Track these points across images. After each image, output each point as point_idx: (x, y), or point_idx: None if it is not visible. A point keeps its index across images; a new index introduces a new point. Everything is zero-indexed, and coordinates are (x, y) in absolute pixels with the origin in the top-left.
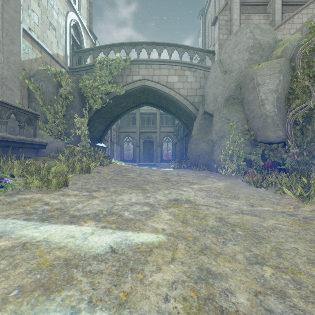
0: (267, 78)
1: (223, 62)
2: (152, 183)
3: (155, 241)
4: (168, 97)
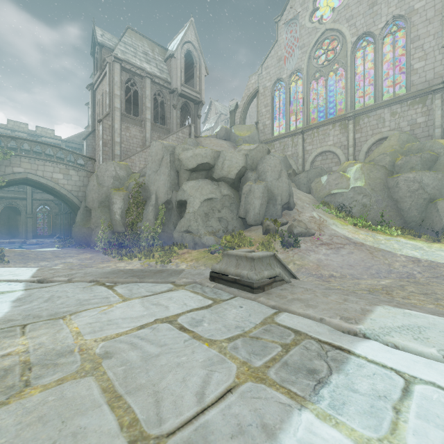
0: (118, 201)
1: (99, 177)
2: (49, 258)
3: (60, 267)
4: (53, 189)
